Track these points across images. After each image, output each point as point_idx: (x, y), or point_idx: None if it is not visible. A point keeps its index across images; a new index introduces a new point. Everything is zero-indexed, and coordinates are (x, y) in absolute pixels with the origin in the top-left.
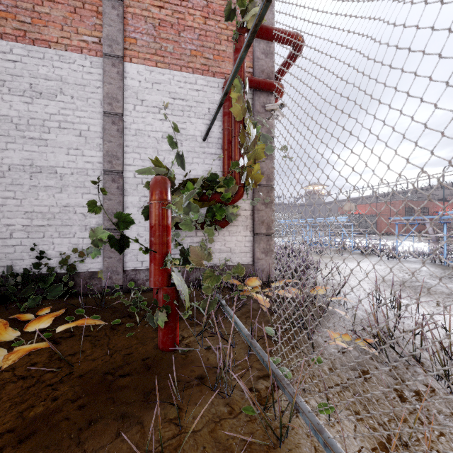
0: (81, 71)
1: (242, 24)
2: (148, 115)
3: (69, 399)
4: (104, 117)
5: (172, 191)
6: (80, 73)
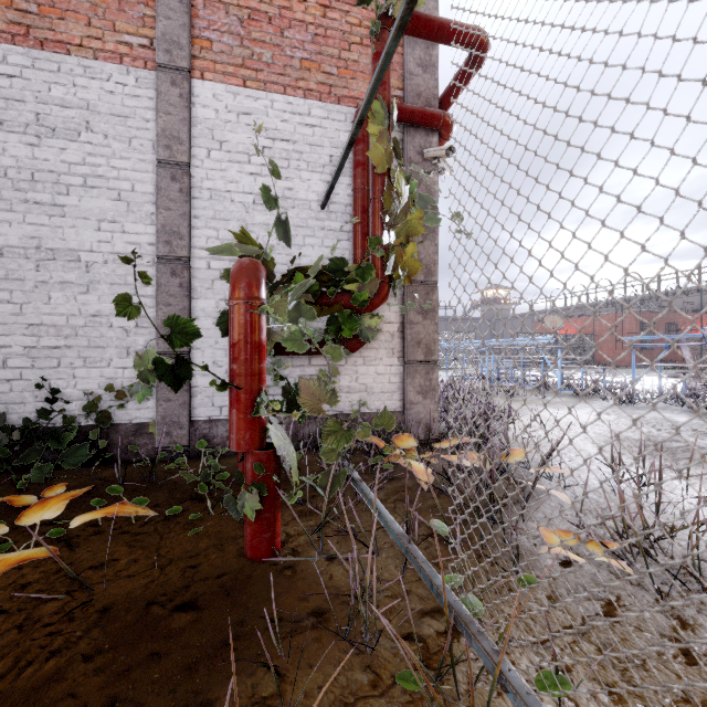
0: (120, 94)
1: (387, 8)
2: (232, 167)
3: (80, 655)
4: (158, 169)
5: (269, 288)
6: (119, 97)
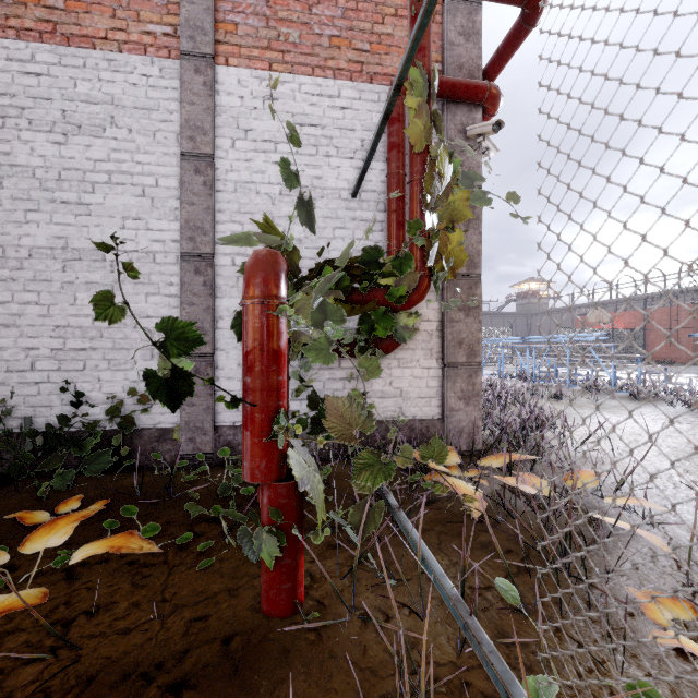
0: (144, 86)
1: None
2: (257, 156)
3: None
4: (182, 162)
5: (294, 284)
6: (143, 89)
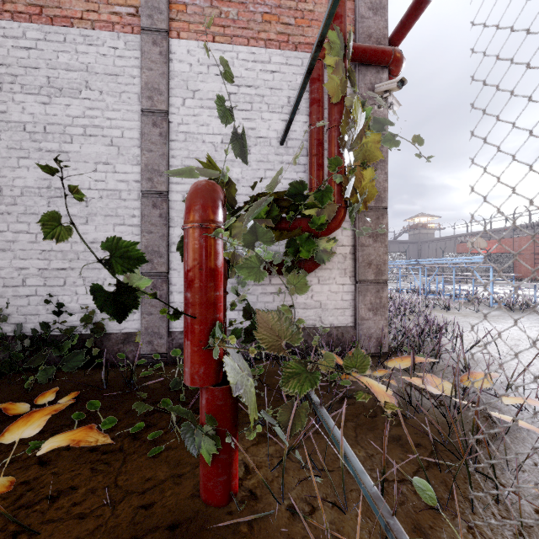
0: (112, 56)
1: None
2: (203, 112)
3: None
4: (142, 117)
5: (231, 213)
6: (111, 59)
